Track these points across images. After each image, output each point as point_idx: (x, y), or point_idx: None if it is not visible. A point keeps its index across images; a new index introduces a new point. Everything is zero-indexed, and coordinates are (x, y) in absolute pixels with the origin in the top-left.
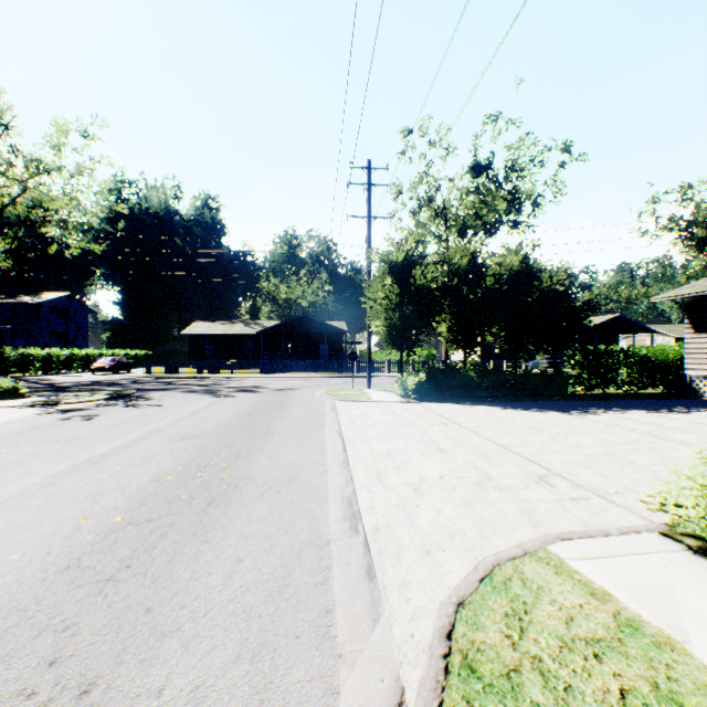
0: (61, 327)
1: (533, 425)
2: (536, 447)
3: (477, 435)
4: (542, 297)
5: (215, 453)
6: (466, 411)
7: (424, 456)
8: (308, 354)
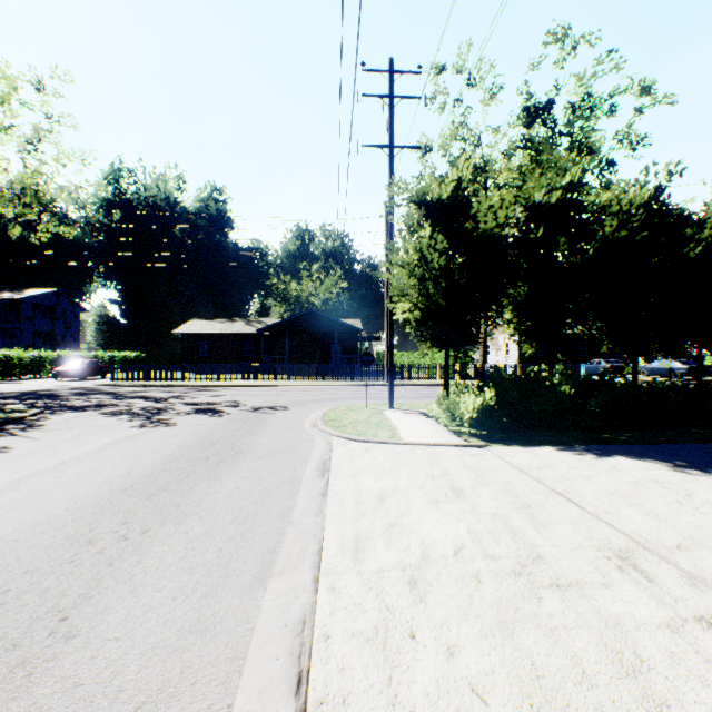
0: (46, 326)
1: None
2: None
3: None
4: (695, 257)
5: None
6: (611, 480)
7: None
8: (317, 356)
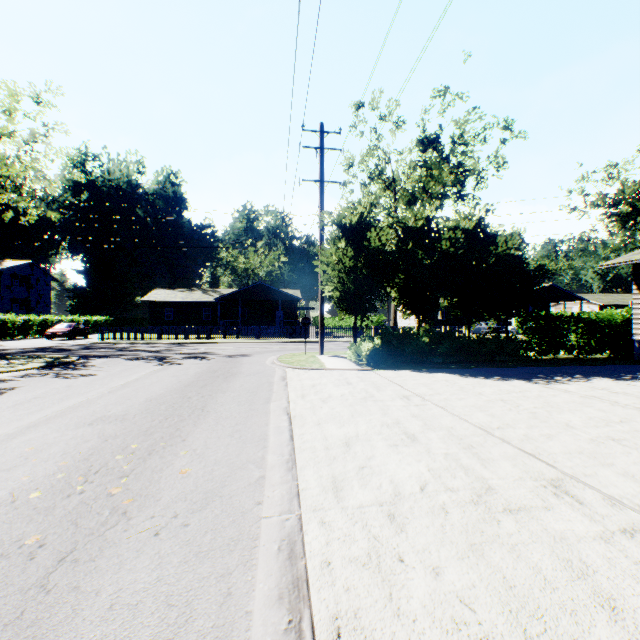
0: (22, 294)
1: (503, 398)
2: (522, 430)
3: (447, 413)
4: (497, 262)
5: (123, 446)
6: (426, 380)
7: (393, 449)
8: (264, 320)
